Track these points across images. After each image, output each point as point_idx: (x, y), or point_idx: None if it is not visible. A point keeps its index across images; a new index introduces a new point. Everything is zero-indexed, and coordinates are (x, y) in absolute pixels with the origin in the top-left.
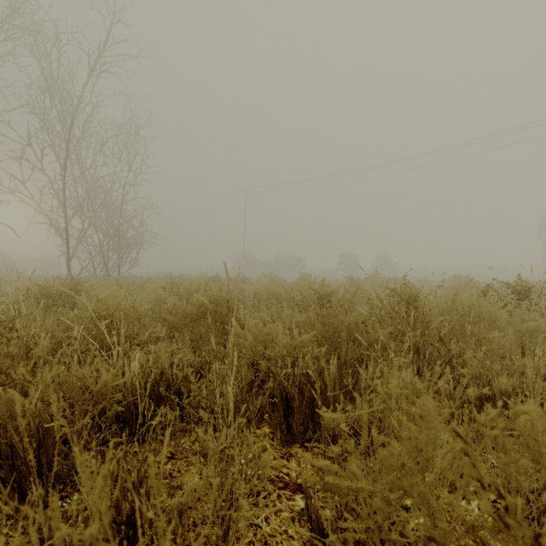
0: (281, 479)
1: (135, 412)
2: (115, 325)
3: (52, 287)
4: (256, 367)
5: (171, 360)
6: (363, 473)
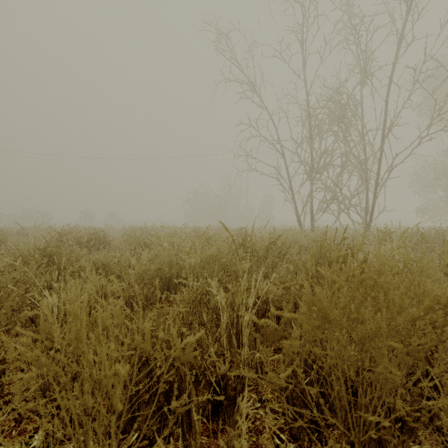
0: None
1: None
2: None
3: None
4: None
5: None
6: None
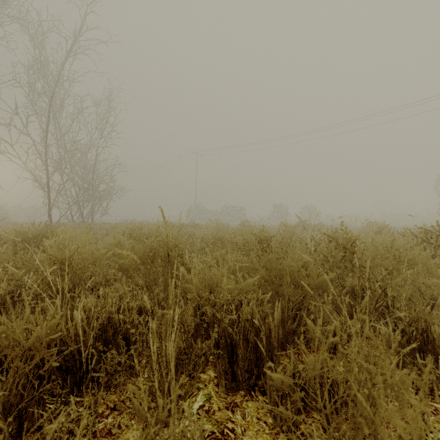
0: (225, 437)
1: (79, 359)
2: (71, 268)
3: (27, 232)
4: (201, 311)
5: (119, 304)
6: (311, 428)
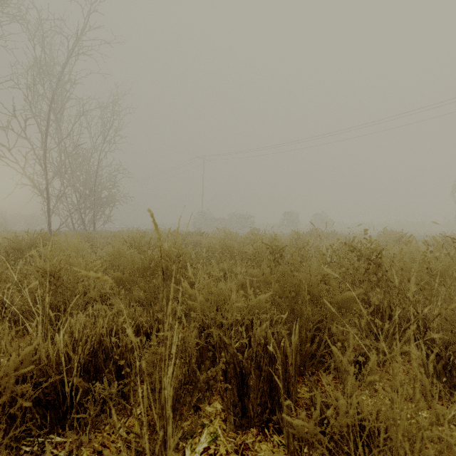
0: None
1: (63, 391)
2: (61, 282)
3: (20, 241)
4: (207, 332)
5: (112, 324)
6: None
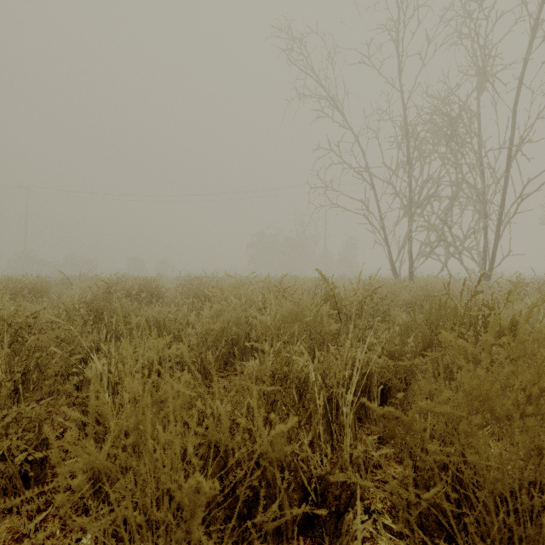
0: None
1: None
2: None
3: None
4: None
5: None
6: None
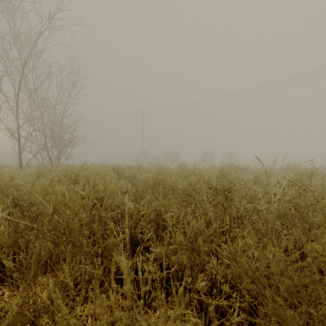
0: None
1: None
2: None
3: None
4: None
5: None
6: None
